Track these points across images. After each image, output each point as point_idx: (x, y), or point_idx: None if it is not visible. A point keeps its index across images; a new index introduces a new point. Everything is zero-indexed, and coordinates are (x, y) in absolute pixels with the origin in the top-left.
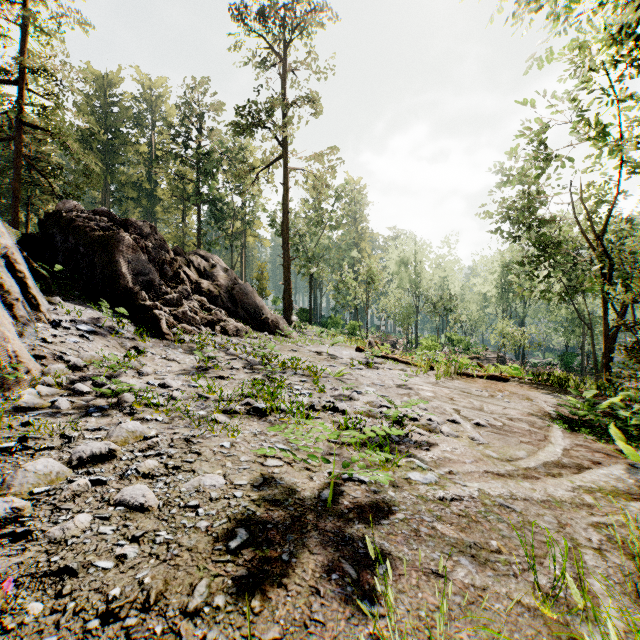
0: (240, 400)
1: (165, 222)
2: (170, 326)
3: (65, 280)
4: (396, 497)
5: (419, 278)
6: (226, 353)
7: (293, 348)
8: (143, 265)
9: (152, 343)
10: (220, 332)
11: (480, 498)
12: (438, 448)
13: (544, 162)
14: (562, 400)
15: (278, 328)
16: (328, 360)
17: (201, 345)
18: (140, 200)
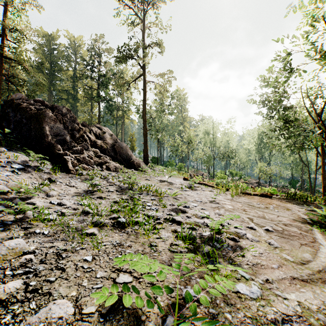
0: (109, 215)
1: (81, 111)
2: (74, 165)
3: (14, 139)
4: (234, 322)
5: (215, 141)
6: (107, 181)
7: (147, 178)
8: (60, 130)
9: (61, 176)
10: (106, 169)
11: (304, 315)
12: (249, 253)
13: (289, 73)
14: (308, 210)
15: (140, 167)
16: (168, 185)
17: (92, 177)
18: (68, 100)
